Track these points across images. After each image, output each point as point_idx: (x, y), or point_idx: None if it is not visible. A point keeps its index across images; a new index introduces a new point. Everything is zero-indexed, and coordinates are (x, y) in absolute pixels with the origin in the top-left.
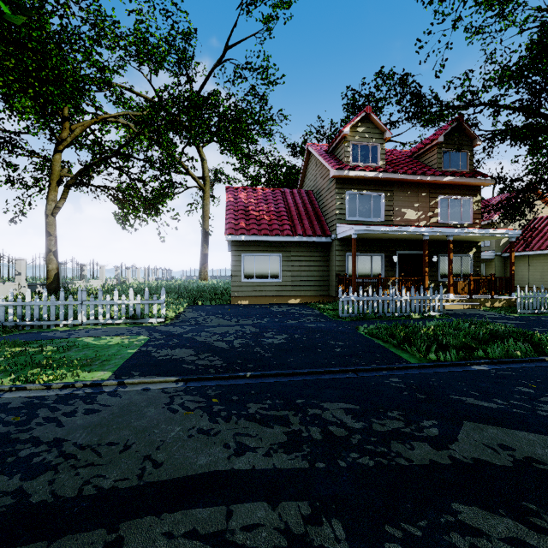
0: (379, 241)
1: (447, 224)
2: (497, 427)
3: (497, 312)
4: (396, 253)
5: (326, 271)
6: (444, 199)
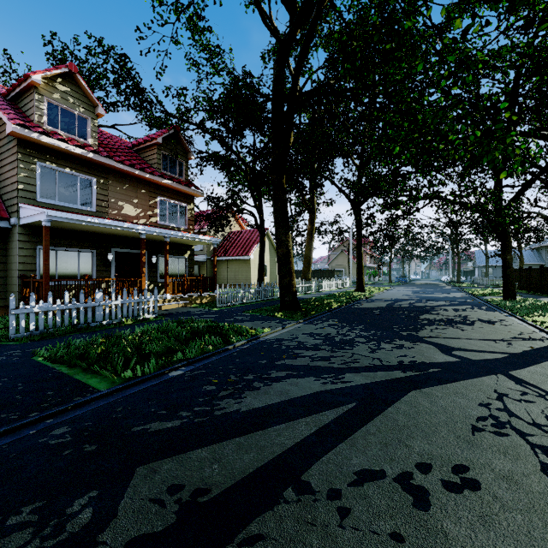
0: (90, 235)
1: (166, 226)
2: (173, 458)
3: (203, 307)
4: (112, 251)
5: (1, 271)
6: (164, 201)
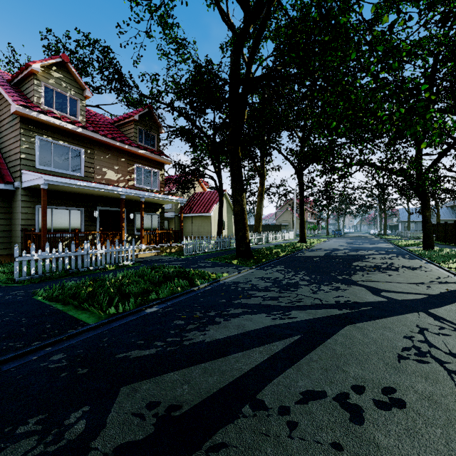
0: (79, 196)
1: (142, 188)
2: (150, 379)
3: (172, 256)
4: (98, 209)
5: (7, 225)
6: (140, 168)
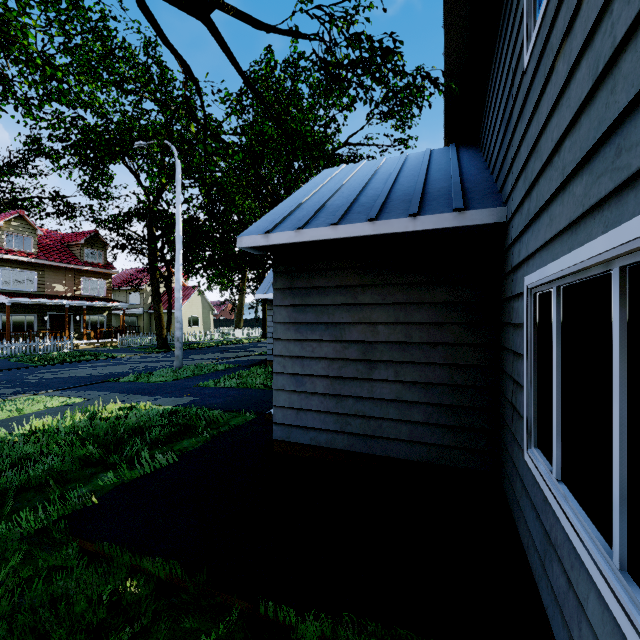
0: (33, 306)
1: (88, 296)
2: (51, 369)
3: (109, 348)
4: (48, 314)
5: None
6: (87, 280)
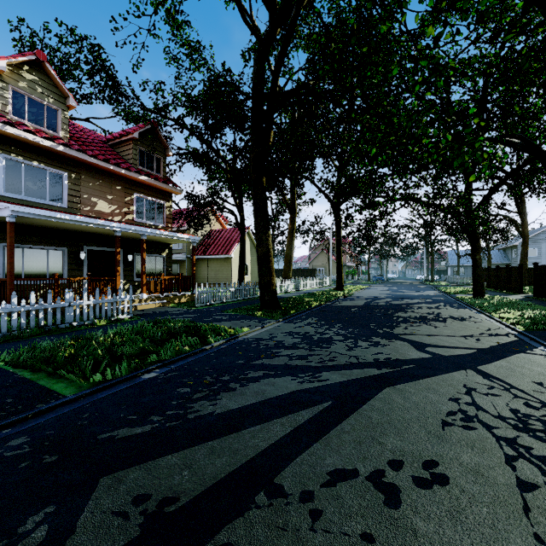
0: (60, 232)
1: (143, 224)
2: (141, 465)
3: (182, 307)
4: (85, 249)
5: None
6: (140, 198)
